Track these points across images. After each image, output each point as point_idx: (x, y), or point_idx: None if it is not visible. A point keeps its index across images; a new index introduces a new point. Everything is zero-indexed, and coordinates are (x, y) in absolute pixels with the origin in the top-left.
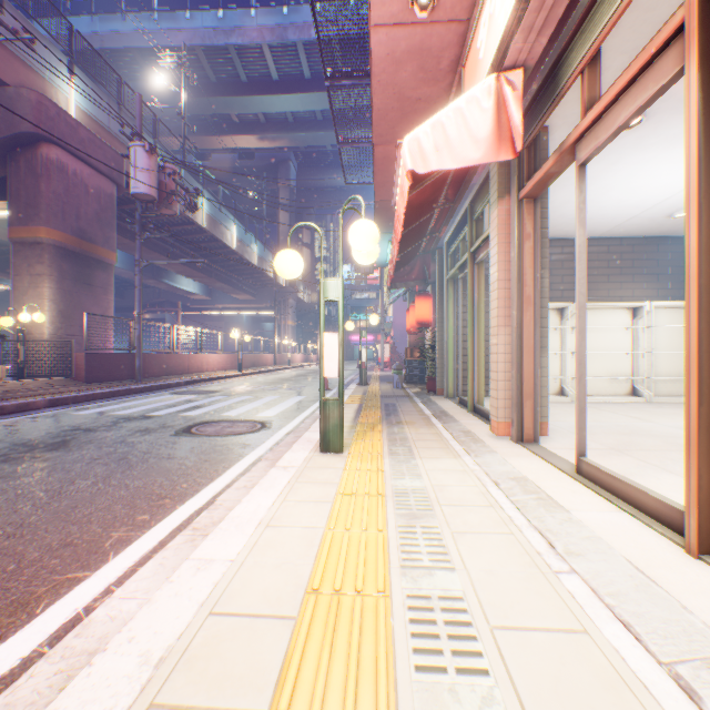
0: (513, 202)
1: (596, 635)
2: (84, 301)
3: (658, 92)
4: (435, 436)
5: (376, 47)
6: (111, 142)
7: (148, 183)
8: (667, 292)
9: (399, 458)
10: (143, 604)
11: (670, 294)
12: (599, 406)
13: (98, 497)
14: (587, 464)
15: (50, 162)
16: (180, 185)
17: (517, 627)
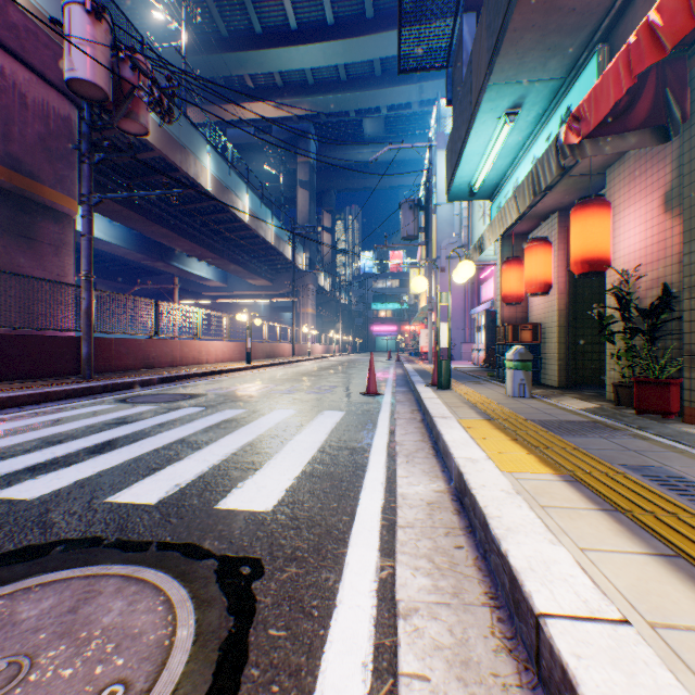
0: None
1: None
2: (19, 261)
3: None
4: None
5: None
6: None
7: (90, 64)
8: None
9: None
10: None
11: None
12: None
13: None
14: None
15: None
16: (143, 72)
17: None
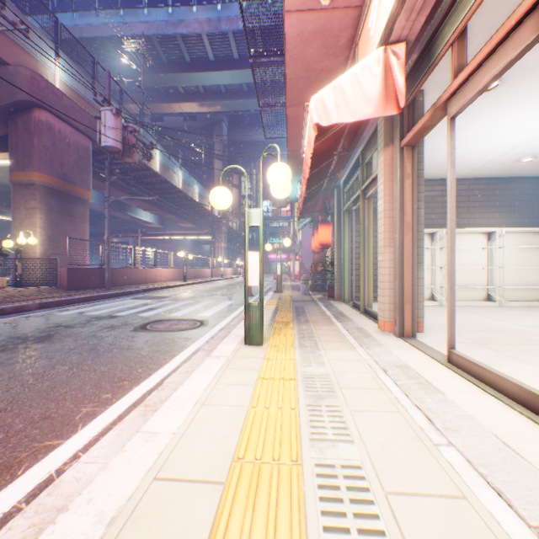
0: (396, 149)
1: (473, 500)
2: (67, 228)
3: (516, 57)
4: (335, 332)
5: (289, 28)
6: (87, 108)
7: (114, 138)
8: (514, 220)
9: (307, 350)
10: (103, 467)
11: (517, 222)
12: (462, 309)
13: (72, 379)
14: (456, 355)
15: (41, 123)
16: (139, 140)
17: (407, 492)
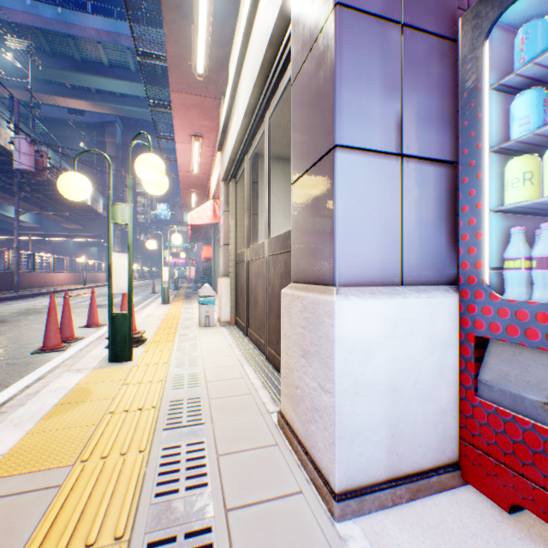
0: None
1: None
2: None
3: None
4: None
5: (181, 174)
6: None
7: (29, 163)
8: None
9: (188, 304)
10: None
11: None
12: None
13: None
14: None
15: None
16: (53, 165)
17: None
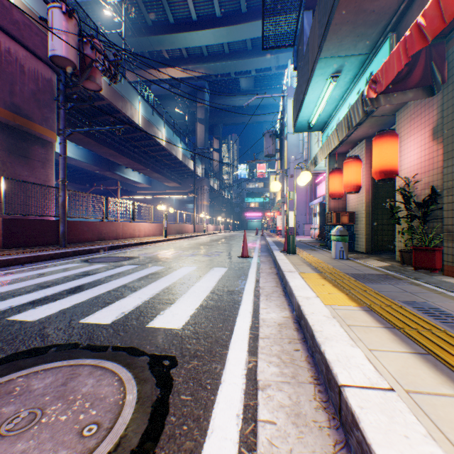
0: None
1: None
2: (20, 172)
3: None
4: None
5: None
6: None
7: (65, 46)
8: None
9: None
10: None
11: None
12: None
13: None
14: None
15: None
16: (98, 51)
17: None
